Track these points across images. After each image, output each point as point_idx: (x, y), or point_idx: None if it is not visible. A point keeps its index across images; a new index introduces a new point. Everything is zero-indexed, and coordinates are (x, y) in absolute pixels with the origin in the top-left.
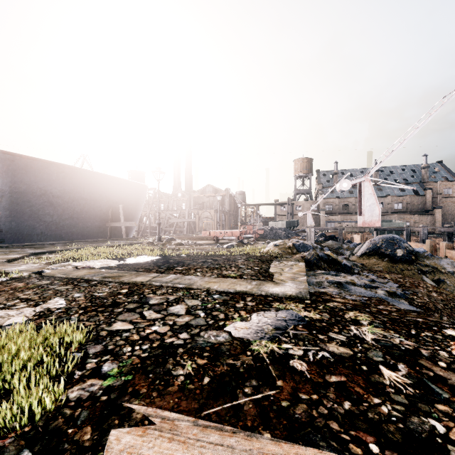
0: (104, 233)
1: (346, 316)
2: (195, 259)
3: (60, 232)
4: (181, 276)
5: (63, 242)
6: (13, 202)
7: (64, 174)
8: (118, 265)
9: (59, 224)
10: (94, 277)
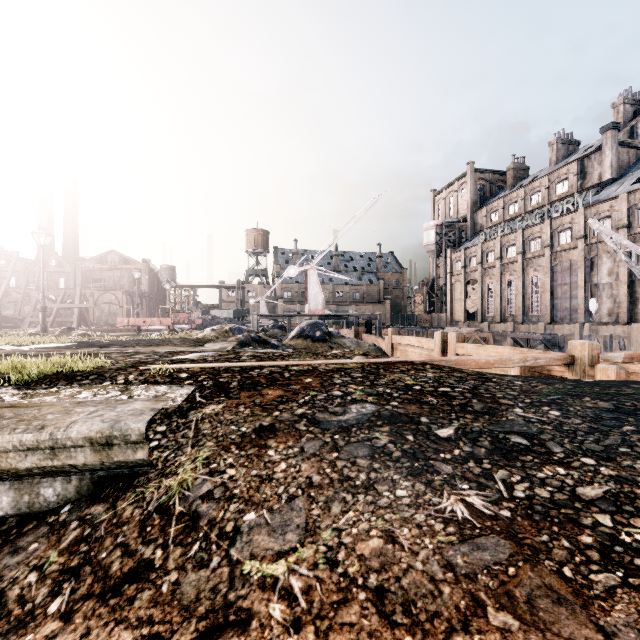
0: None
1: (242, 352)
2: (125, 342)
3: None
4: (124, 348)
5: None
6: None
7: None
8: (33, 348)
9: None
10: (28, 352)
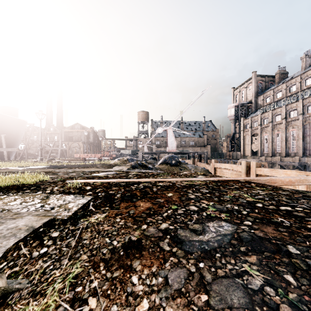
0: None
1: (130, 172)
2: (73, 165)
3: None
4: (69, 169)
5: None
6: None
7: None
8: (26, 168)
9: None
10: (19, 170)
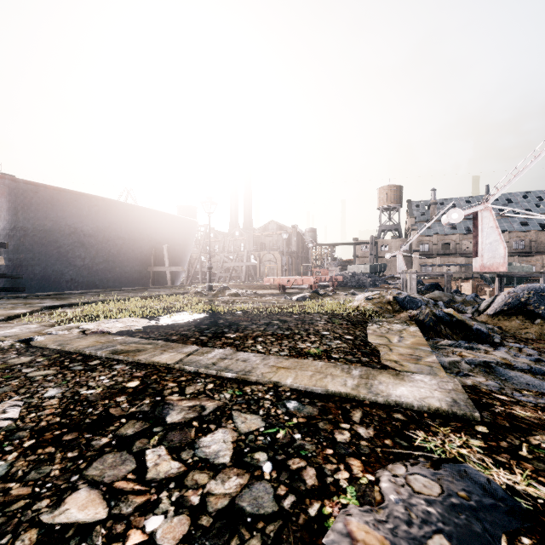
0: (145, 280)
1: None
2: (255, 318)
3: (94, 278)
4: (232, 354)
5: (95, 291)
6: (38, 243)
7: (97, 208)
8: (145, 328)
9: (92, 269)
10: (98, 352)
